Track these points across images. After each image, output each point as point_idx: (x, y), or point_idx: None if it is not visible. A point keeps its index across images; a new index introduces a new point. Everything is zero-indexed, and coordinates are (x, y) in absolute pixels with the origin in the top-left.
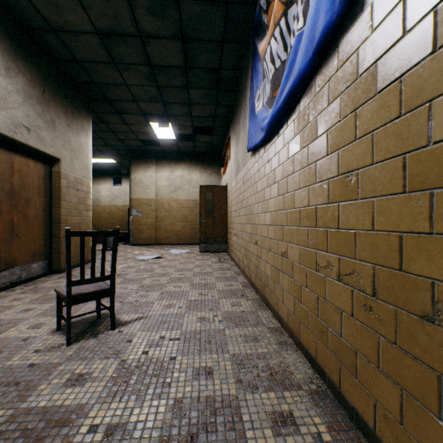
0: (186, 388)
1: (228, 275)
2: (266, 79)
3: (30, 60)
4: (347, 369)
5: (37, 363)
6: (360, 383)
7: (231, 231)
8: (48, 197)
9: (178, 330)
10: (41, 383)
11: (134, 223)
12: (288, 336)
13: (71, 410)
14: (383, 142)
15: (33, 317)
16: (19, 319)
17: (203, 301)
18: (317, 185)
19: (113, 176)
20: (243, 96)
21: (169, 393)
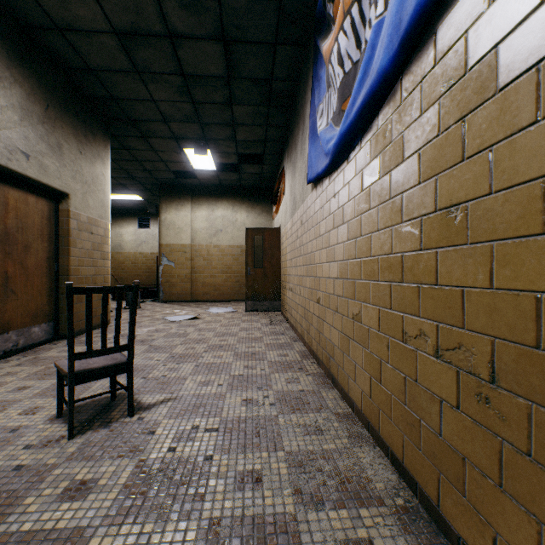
0: (225, 503)
1: (281, 342)
2: (331, 88)
3: (30, 67)
4: (450, 481)
5: (26, 465)
6: (471, 504)
7: (286, 285)
8: (53, 242)
9: (216, 417)
10: (28, 495)
11: (165, 274)
12: (362, 425)
13: (65, 537)
14: (509, 160)
15: (28, 398)
16: (9, 401)
17: (250, 376)
18: (404, 225)
19: (139, 216)
20: (302, 114)
21: (202, 510)
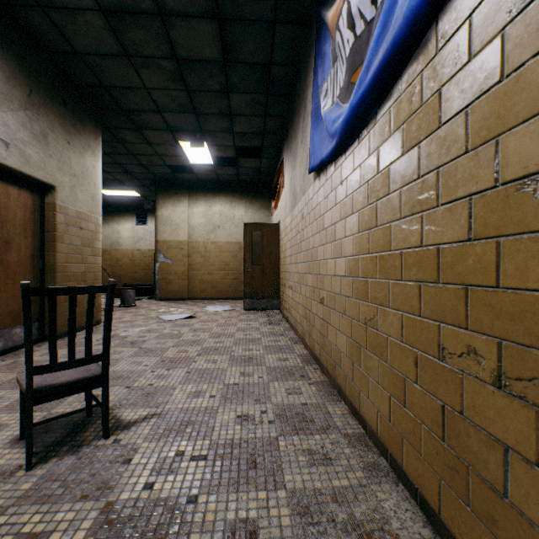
0: None
1: (281, 344)
2: (338, 60)
3: (9, 48)
4: None
5: None
6: None
7: (285, 283)
8: (38, 238)
9: (205, 439)
10: None
11: (161, 272)
12: (378, 452)
13: None
14: None
15: None
16: None
17: (247, 386)
18: (441, 210)
19: (137, 212)
20: (303, 99)
21: None
